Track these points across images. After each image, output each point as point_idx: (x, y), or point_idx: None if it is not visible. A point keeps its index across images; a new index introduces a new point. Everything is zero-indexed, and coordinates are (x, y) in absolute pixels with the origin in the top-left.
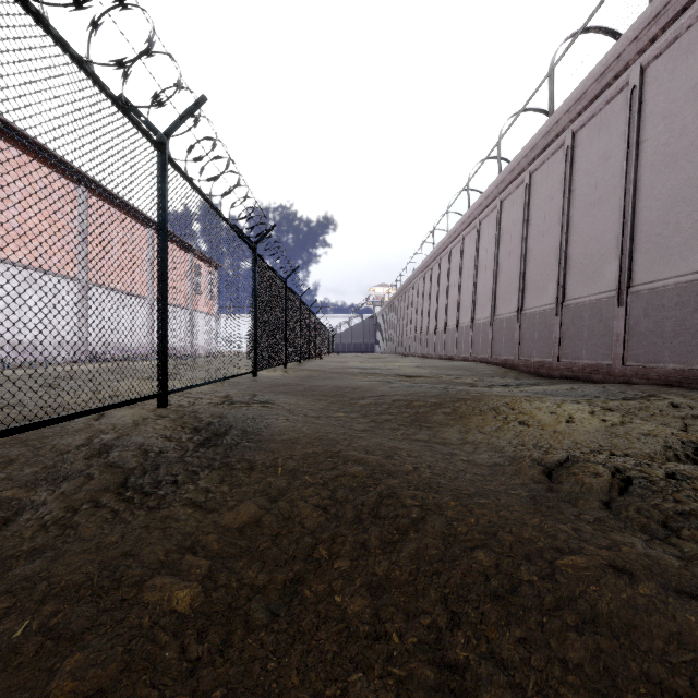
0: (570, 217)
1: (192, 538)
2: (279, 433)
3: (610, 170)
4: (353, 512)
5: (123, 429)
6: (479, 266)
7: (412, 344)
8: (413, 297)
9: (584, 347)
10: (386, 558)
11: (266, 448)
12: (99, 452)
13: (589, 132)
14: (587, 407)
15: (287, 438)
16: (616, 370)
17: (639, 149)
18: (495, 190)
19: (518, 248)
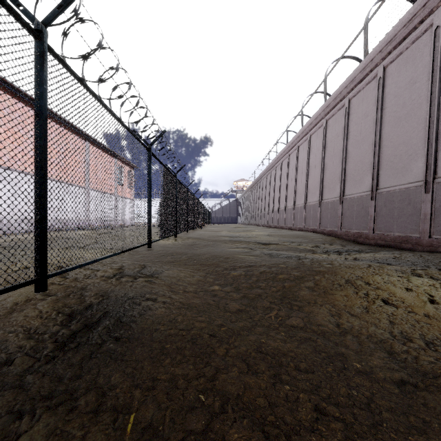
0: (382, 128)
1: None
2: (150, 328)
3: (416, 92)
4: None
5: None
6: (310, 166)
7: (262, 218)
8: (263, 187)
9: (394, 223)
10: None
11: (129, 359)
12: None
13: (397, 65)
14: (435, 282)
15: (156, 339)
16: (424, 241)
17: None
18: (322, 112)
19: (340, 152)
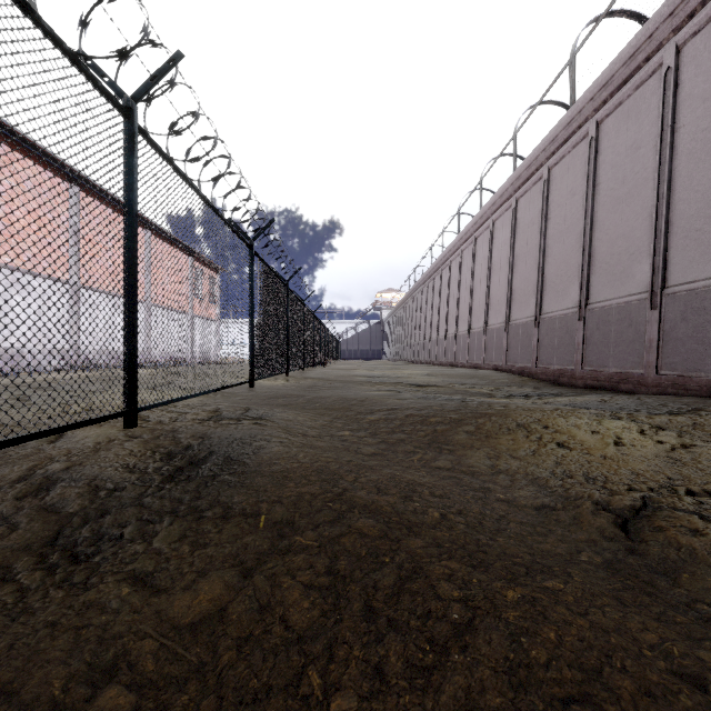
0: (595, 214)
1: (117, 646)
2: (269, 462)
3: (640, 161)
4: (362, 600)
5: (79, 455)
6: (492, 269)
7: (421, 350)
8: (422, 301)
9: (610, 354)
10: (416, 707)
11: (249, 485)
12: (38, 488)
13: (616, 121)
14: (633, 425)
15: (277, 470)
16: (649, 379)
17: (675, 137)
18: (510, 187)
19: (536, 248)
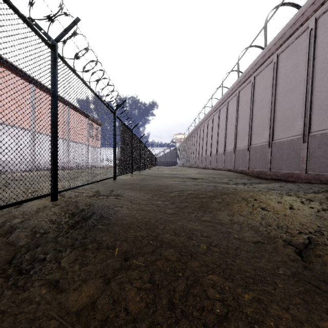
0: (276, 98)
1: (36, 325)
2: (121, 218)
3: (298, 73)
4: (167, 298)
5: (28, 215)
6: (228, 124)
7: (194, 161)
8: (195, 139)
9: (284, 164)
10: None
11: (111, 231)
12: (6, 232)
13: (286, 54)
14: (297, 198)
15: (125, 223)
16: (302, 176)
17: (314, 61)
18: (236, 86)
19: (248, 114)
